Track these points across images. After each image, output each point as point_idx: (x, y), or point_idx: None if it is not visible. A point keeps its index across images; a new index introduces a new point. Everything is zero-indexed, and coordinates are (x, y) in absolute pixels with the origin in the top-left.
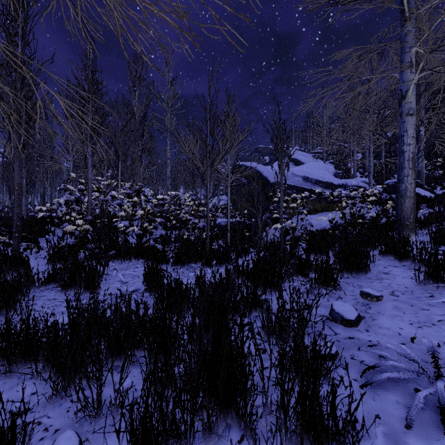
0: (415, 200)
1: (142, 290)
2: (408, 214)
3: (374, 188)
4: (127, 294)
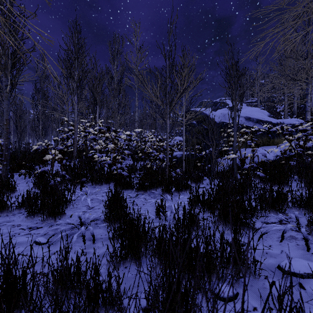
0: None
1: (103, 218)
2: None
3: None
4: (88, 222)
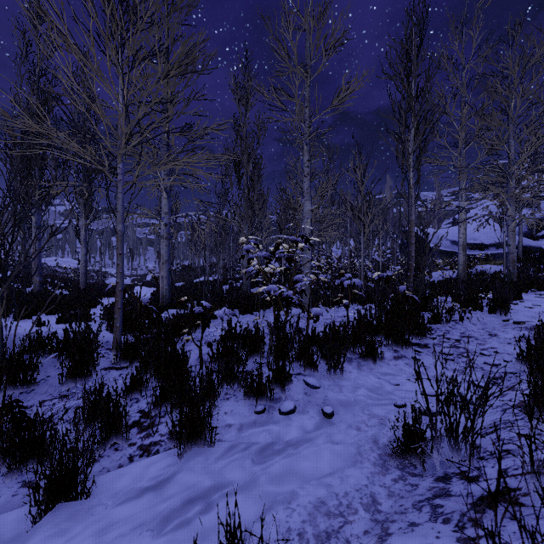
0: (465, 266)
1: None
2: (460, 273)
3: (540, 244)
4: None
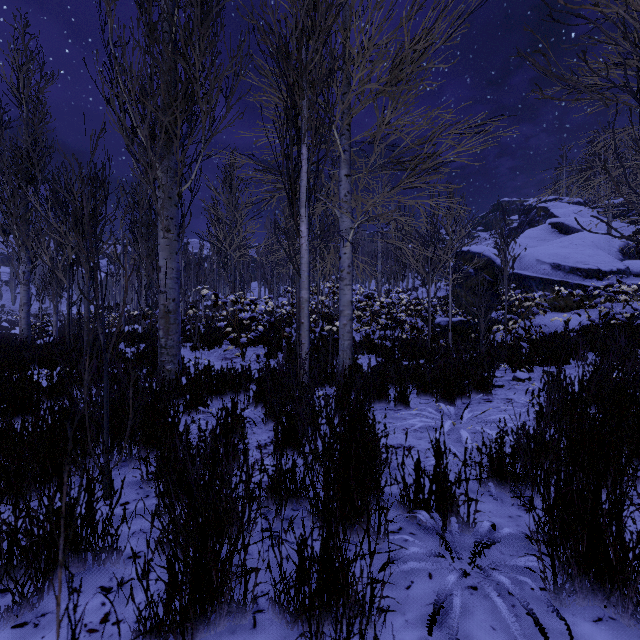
0: None
1: None
2: None
3: None
4: None
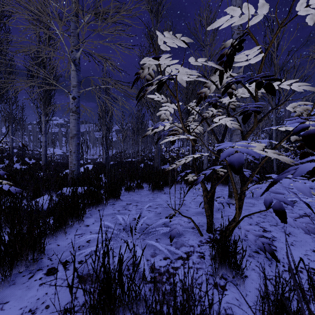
0: None
1: None
2: None
3: None
4: None
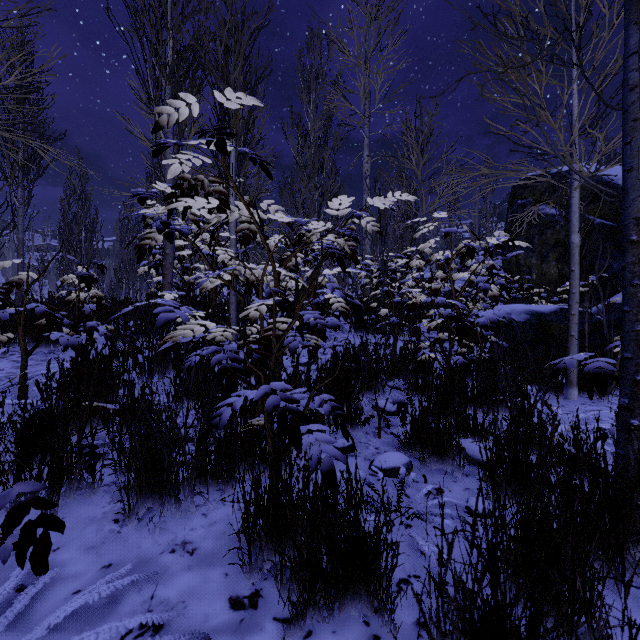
0: None
1: None
2: None
3: None
4: None
